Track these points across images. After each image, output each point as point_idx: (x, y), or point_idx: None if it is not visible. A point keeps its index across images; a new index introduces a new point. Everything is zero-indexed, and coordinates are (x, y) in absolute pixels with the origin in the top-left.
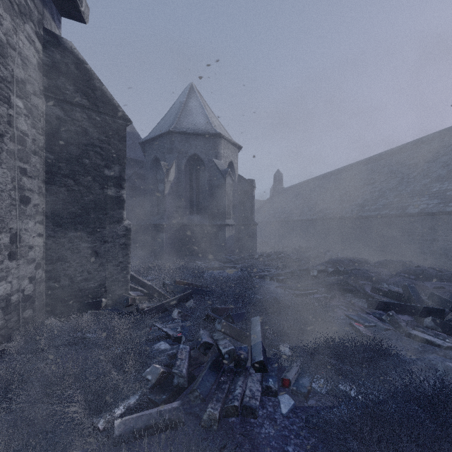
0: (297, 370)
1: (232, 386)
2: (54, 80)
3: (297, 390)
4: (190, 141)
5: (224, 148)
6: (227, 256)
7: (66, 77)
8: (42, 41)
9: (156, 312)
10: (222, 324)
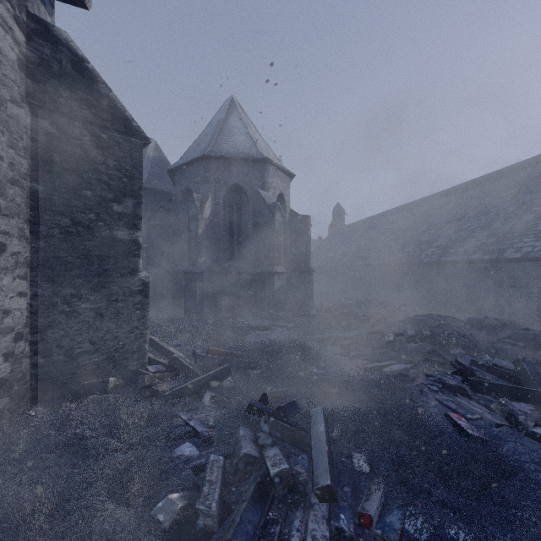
0: (380, 497)
1: (286, 529)
2: (41, 84)
3: (383, 535)
4: (230, 168)
5: (272, 177)
6: (277, 312)
7: (59, 79)
8: (24, 29)
9: (181, 396)
10: (271, 424)
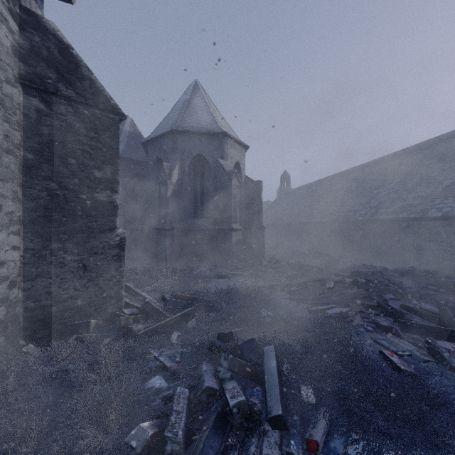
0: (325, 425)
1: (243, 454)
2: (32, 67)
3: None
4: (194, 141)
5: (230, 148)
6: (234, 263)
7: (48, 63)
8: (17, 20)
9: (152, 335)
10: (229, 361)
